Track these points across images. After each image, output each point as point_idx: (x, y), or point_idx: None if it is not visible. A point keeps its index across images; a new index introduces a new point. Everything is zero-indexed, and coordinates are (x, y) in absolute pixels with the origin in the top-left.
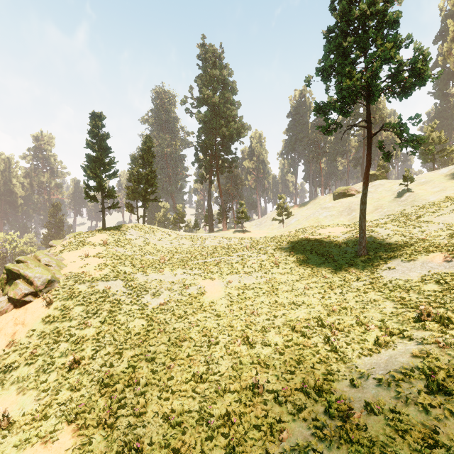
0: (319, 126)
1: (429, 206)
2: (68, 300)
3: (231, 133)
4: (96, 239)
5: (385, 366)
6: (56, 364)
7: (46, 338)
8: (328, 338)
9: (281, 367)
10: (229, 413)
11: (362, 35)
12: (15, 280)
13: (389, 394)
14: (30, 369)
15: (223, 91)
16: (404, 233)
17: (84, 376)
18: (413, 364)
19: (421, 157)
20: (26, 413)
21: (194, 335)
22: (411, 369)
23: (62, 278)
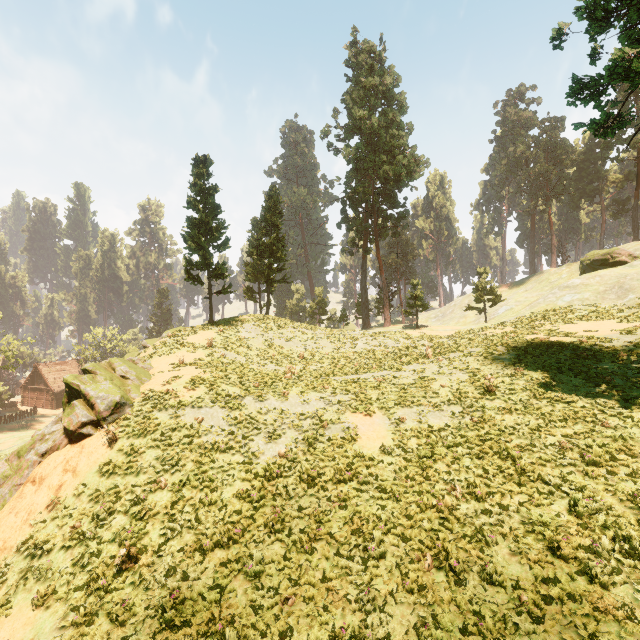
0: (580, 124)
1: None
2: (139, 437)
3: (398, 172)
4: (198, 338)
5: None
6: (102, 556)
7: (99, 502)
8: None
9: None
10: None
11: None
12: (76, 399)
13: None
14: (66, 558)
15: (384, 110)
16: None
17: (138, 590)
18: None
19: None
20: None
21: (335, 527)
22: None
23: (138, 399)
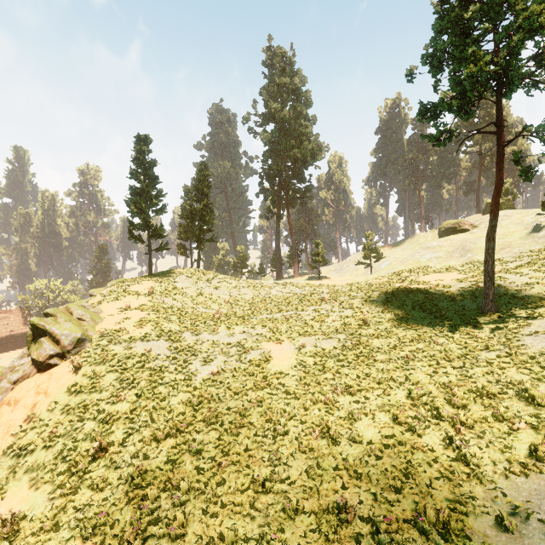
0: (426, 136)
1: None
2: (99, 364)
3: (304, 155)
4: (140, 287)
5: None
6: (78, 451)
7: (70, 414)
8: (451, 438)
9: (379, 480)
10: None
11: None
12: (41, 337)
13: None
14: (48, 455)
15: (294, 104)
16: None
17: (110, 469)
18: None
19: None
20: (35, 518)
21: (254, 419)
22: None
23: (95, 336)
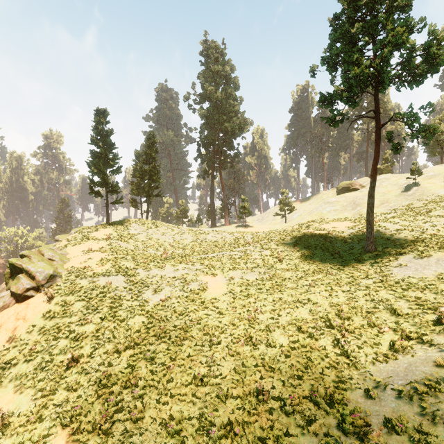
0: (324, 118)
1: (439, 200)
2: (69, 295)
3: (233, 128)
4: (99, 234)
5: (404, 375)
6: (54, 362)
7: (46, 334)
8: (338, 340)
9: (287, 372)
10: (231, 423)
11: (371, 20)
12: (18, 274)
13: (412, 409)
14: (29, 367)
15: (225, 87)
16: (414, 228)
17: (81, 375)
18: (439, 375)
19: (428, 150)
20: (22, 414)
21: (195, 333)
22: (436, 380)
23: (64, 273)
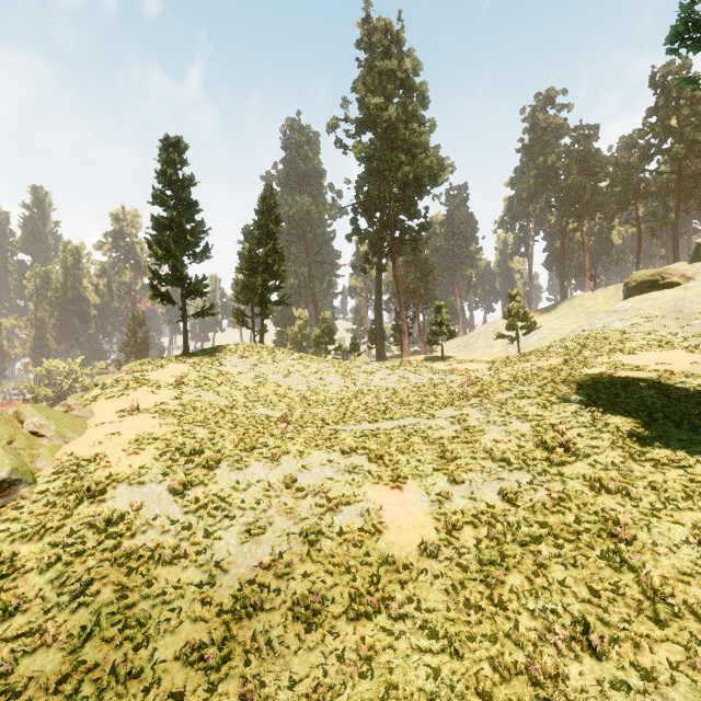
0: (687, 79)
1: None
2: (31, 540)
3: (419, 175)
4: (164, 374)
5: None
6: None
7: None
8: None
9: None
10: None
11: None
12: None
13: None
14: None
15: (403, 100)
16: None
17: None
18: None
19: None
20: None
21: None
22: None
23: (46, 470)
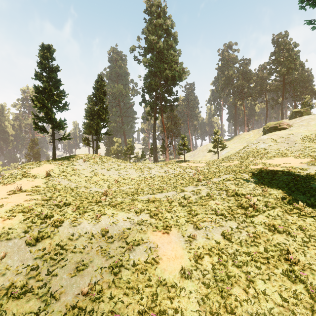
0: (309, 21)
1: None
2: None
3: (174, 75)
4: (40, 170)
5: None
6: None
7: None
8: None
9: None
10: None
11: None
12: None
13: None
14: None
15: (166, 39)
16: None
17: None
18: None
19: None
20: None
21: None
22: None
23: None
